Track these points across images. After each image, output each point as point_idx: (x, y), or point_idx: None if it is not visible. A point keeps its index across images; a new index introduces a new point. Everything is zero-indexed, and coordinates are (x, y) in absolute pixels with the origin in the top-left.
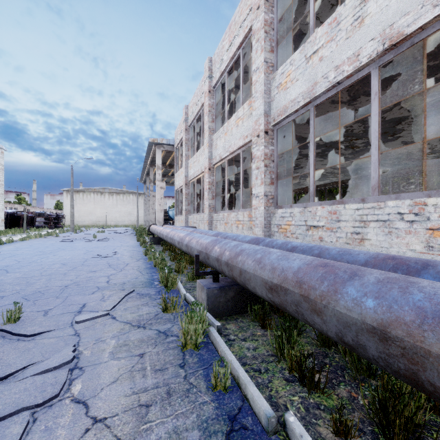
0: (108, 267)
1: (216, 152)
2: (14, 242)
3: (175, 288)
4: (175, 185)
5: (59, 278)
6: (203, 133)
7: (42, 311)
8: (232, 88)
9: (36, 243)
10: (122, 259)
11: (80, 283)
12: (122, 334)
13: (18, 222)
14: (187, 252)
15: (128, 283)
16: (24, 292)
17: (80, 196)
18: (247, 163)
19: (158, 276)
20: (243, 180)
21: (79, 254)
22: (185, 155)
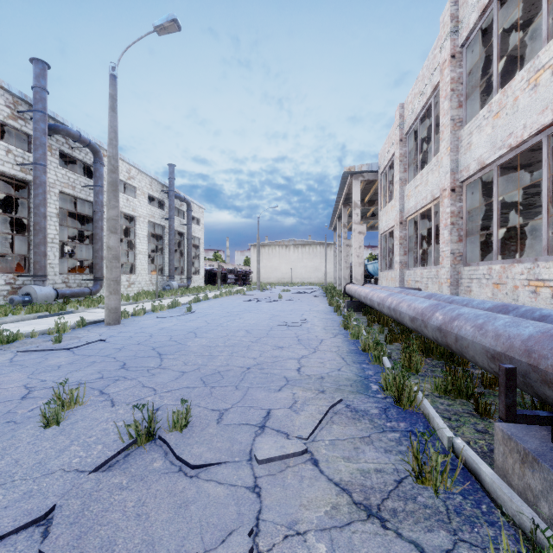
0: (297, 343)
1: (470, 156)
2: (208, 299)
3: (416, 409)
4: (380, 228)
5: (241, 352)
6: (428, 140)
7: (217, 412)
8: (500, 36)
9: (225, 301)
10: (313, 331)
11: (264, 366)
12: (337, 527)
13: (214, 279)
14: (438, 342)
15: (328, 379)
16: (204, 370)
17: (265, 250)
18: (534, 168)
19: (373, 372)
20: (549, 195)
21: (264, 319)
22: (399, 180)
